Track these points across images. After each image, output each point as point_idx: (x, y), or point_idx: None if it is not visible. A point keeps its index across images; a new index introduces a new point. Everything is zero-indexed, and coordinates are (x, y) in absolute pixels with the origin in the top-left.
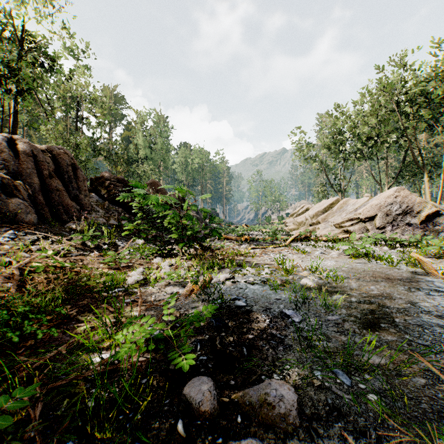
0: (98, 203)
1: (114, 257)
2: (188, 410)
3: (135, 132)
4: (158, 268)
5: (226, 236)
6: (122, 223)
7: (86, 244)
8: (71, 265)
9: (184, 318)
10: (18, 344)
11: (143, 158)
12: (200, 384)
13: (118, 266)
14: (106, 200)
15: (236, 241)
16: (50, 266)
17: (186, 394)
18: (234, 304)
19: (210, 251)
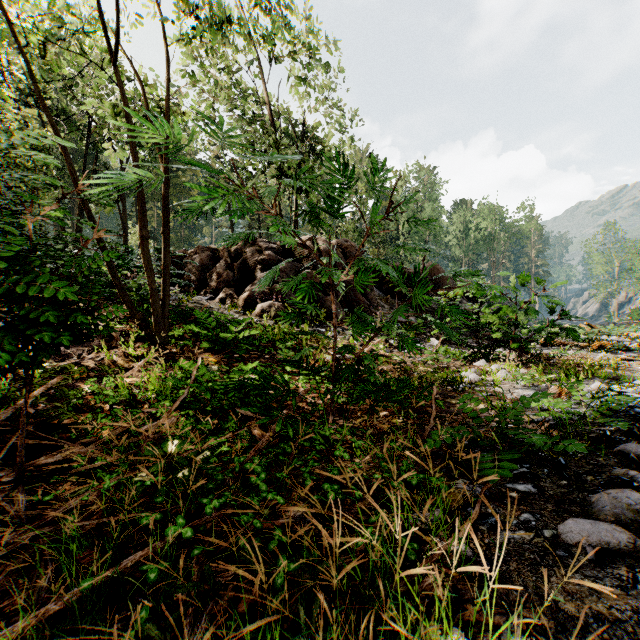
0: (380, 297)
1: (430, 355)
2: (626, 459)
3: (394, 200)
4: (483, 372)
5: (557, 342)
6: (410, 320)
7: (389, 342)
8: (401, 359)
9: (567, 414)
10: (421, 408)
11: (405, 233)
12: (634, 445)
13: (437, 365)
14: (384, 294)
15: (579, 349)
16: (385, 358)
17: (621, 450)
18: (632, 410)
19: (544, 359)
